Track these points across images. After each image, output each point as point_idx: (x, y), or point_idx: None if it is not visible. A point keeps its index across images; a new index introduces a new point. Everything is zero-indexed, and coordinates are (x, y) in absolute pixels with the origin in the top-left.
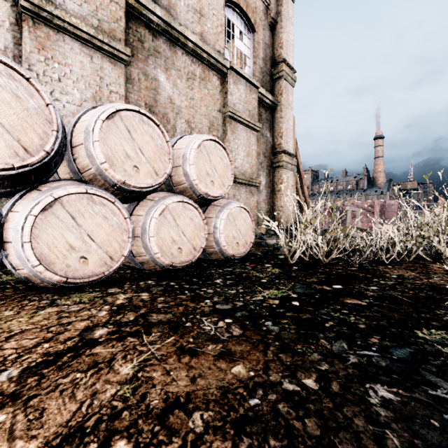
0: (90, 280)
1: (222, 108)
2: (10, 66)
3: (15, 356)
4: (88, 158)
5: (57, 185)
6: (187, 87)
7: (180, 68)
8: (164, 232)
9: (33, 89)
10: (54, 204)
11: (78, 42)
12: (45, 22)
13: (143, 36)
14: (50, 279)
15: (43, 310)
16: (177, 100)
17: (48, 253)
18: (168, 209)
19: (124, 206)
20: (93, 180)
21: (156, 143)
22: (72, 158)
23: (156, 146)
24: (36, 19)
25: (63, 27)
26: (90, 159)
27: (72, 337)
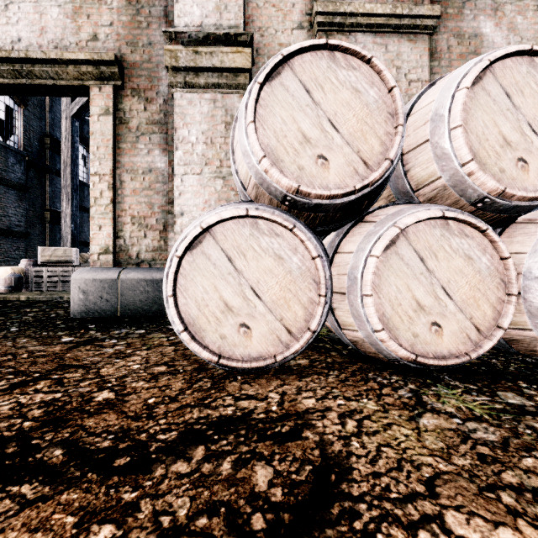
0: (448, 363)
1: None
2: (350, 51)
3: None
4: (436, 162)
5: (395, 211)
6: (537, 22)
7: None
8: None
9: (373, 74)
10: (397, 239)
11: (370, 34)
12: (338, 28)
13: None
14: (392, 352)
15: (422, 417)
16: None
17: (390, 313)
18: None
19: (498, 237)
20: (435, 199)
21: None
22: (402, 171)
23: None
24: (329, 31)
25: (355, 24)
26: (440, 163)
27: None
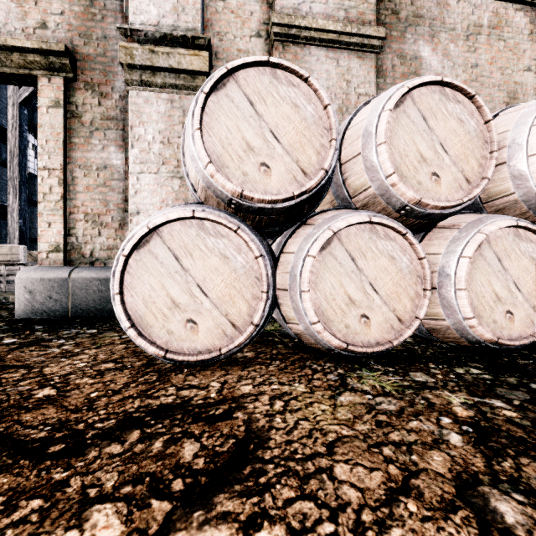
0: (374, 350)
1: (535, 63)
2: (290, 70)
3: (371, 517)
4: (366, 173)
5: (331, 216)
6: (466, 51)
7: (454, 26)
8: (481, 281)
9: (310, 91)
10: (332, 241)
11: (323, 48)
12: (293, 40)
13: (398, 3)
14: (327, 342)
15: (341, 395)
16: (449, 77)
17: (325, 307)
18: (487, 242)
19: (417, 240)
20: (368, 206)
21: (466, 128)
22: (341, 179)
23: (466, 134)
24: (285, 42)
25: (309, 38)
26: (370, 174)
27: (448, 499)
